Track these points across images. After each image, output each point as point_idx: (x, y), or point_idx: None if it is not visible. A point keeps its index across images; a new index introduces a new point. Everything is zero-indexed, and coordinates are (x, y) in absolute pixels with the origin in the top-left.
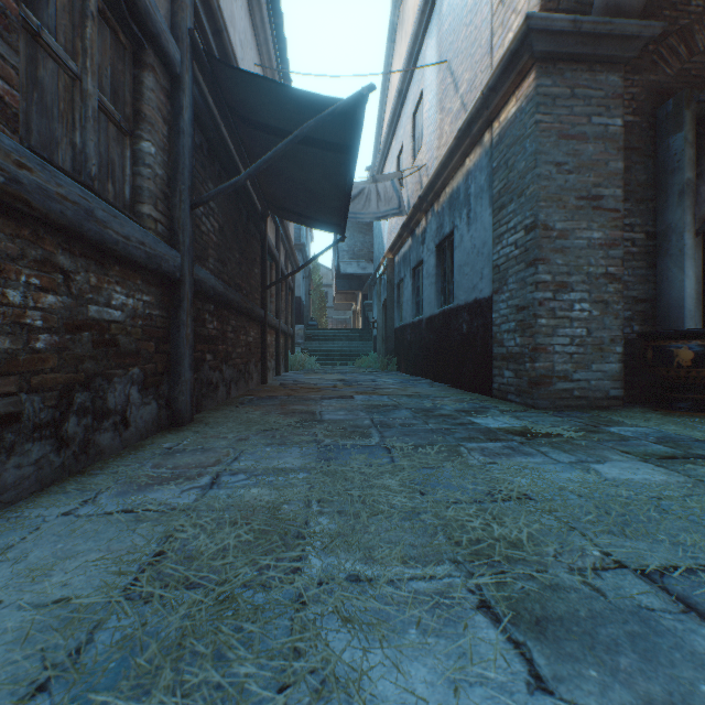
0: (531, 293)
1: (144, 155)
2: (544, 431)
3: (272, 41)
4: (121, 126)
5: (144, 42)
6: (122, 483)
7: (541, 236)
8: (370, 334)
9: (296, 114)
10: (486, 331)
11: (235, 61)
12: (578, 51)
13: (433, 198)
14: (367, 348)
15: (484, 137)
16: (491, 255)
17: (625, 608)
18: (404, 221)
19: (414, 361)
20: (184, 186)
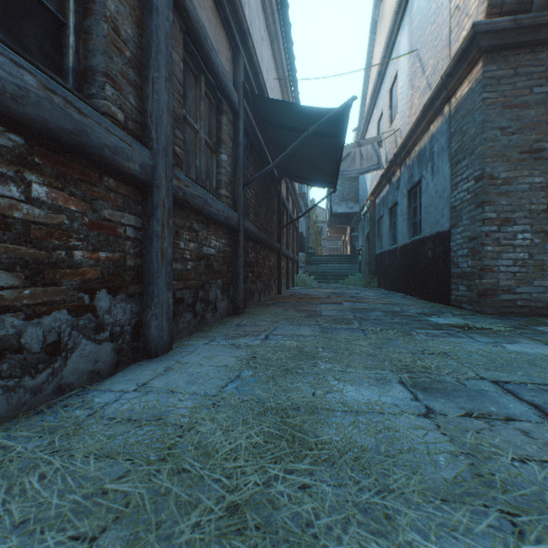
0: (479, 227)
1: (222, 162)
2: (480, 326)
3: (285, 59)
4: (212, 149)
5: (223, 100)
6: (223, 335)
7: (487, 184)
8: (356, 259)
9: (304, 119)
10: (445, 256)
11: (265, 88)
12: (520, 40)
13: (405, 155)
14: (353, 270)
15: (444, 109)
16: (449, 198)
17: (472, 389)
18: (382, 173)
19: (391, 280)
20: (240, 175)
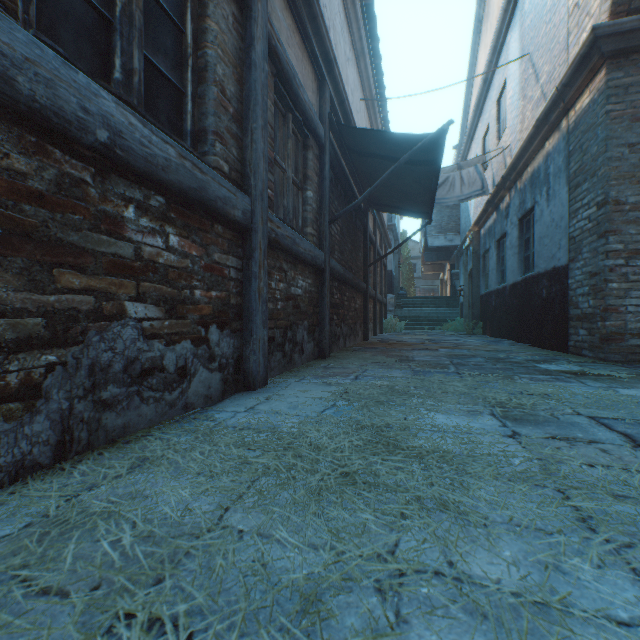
0: (602, 261)
1: (308, 199)
2: (597, 373)
3: (372, 77)
4: (298, 186)
5: (309, 135)
6: (312, 375)
7: (611, 211)
8: (457, 301)
9: (394, 147)
10: (563, 295)
11: (351, 115)
12: None
13: (515, 177)
14: (453, 314)
15: (561, 123)
16: (567, 227)
17: (565, 421)
18: (488, 199)
19: (498, 325)
20: (326, 211)
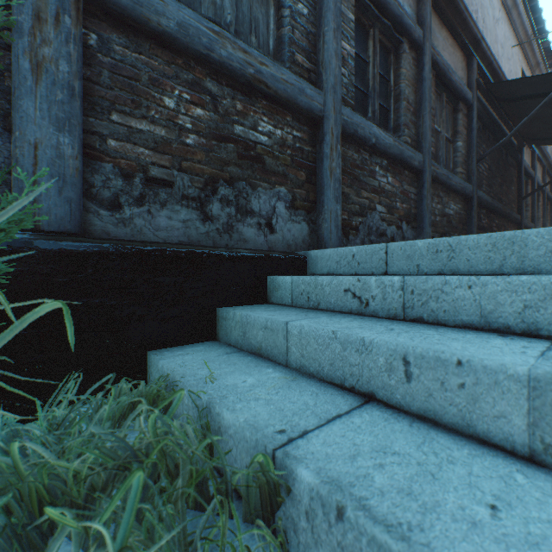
0: None
1: (457, 148)
2: None
3: (526, 19)
4: (449, 141)
5: (458, 102)
6: None
7: None
8: None
9: (545, 84)
10: None
11: (498, 70)
12: None
13: None
14: None
15: None
16: None
17: None
18: None
19: None
20: (473, 154)
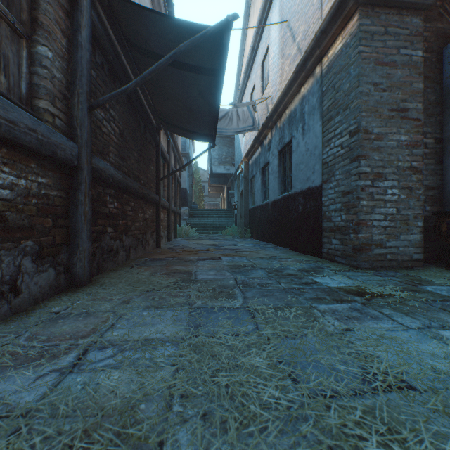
0: (355, 181)
1: (41, 58)
2: (376, 291)
3: (163, 5)
4: (15, 27)
5: None
6: None
7: (363, 138)
8: (232, 213)
9: (177, 41)
10: (317, 210)
11: None
12: None
13: (276, 118)
14: (230, 222)
15: (315, 70)
16: (321, 154)
17: None
18: (256, 136)
19: (263, 231)
20: (82, 90)
